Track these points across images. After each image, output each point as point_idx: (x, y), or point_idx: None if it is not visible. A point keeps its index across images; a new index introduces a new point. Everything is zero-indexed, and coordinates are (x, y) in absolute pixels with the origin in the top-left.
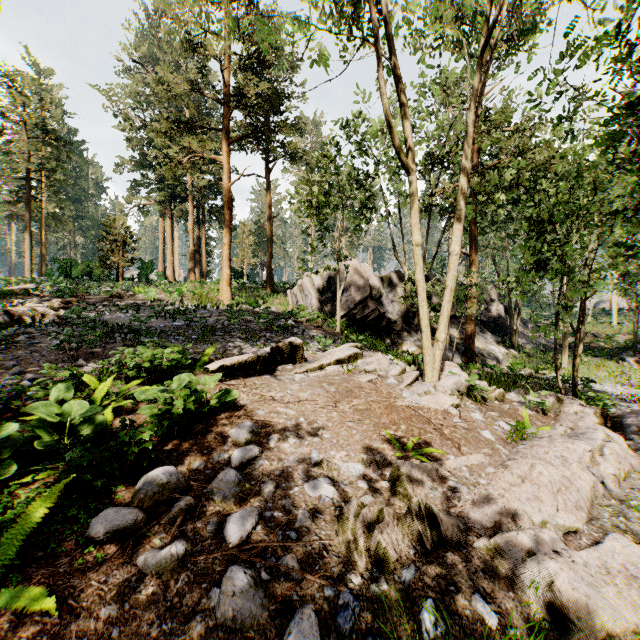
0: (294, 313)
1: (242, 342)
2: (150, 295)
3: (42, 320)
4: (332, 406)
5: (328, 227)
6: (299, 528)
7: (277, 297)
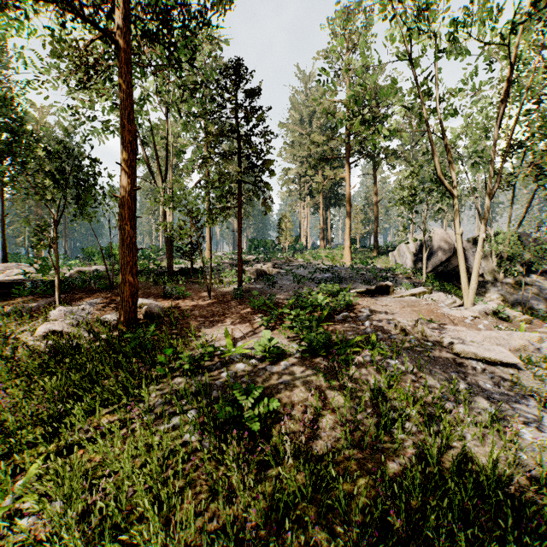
0: (391, 269)
1: (361, 284)
2: (305, 259)
3: (272, 273)
4: (402, 308)
5: (417, 211)
6: (383, 327)
7: (381, 257)
